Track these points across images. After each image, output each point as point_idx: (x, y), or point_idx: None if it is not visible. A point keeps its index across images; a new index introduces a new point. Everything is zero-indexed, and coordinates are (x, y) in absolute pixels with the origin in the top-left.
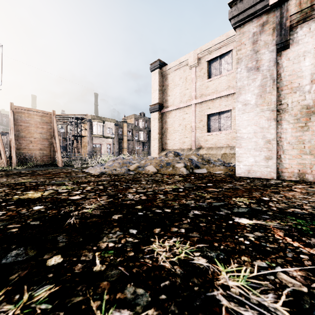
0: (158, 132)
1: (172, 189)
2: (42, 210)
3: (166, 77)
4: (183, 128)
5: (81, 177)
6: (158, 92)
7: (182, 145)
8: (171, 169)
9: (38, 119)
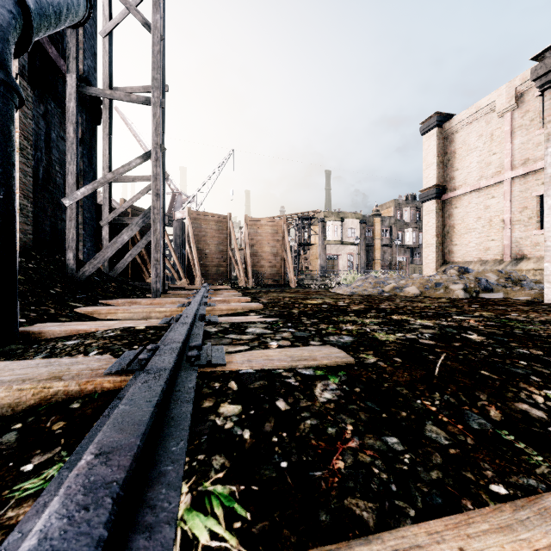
0: (435, 233)
1: (423, 306)
2: (329, 307)
3: (450, 138)
4: (486, 223)
5: (334, 296)
6: (435, 168)
7: (484, 255)
8: (441, 291)
9: (268, 230)
